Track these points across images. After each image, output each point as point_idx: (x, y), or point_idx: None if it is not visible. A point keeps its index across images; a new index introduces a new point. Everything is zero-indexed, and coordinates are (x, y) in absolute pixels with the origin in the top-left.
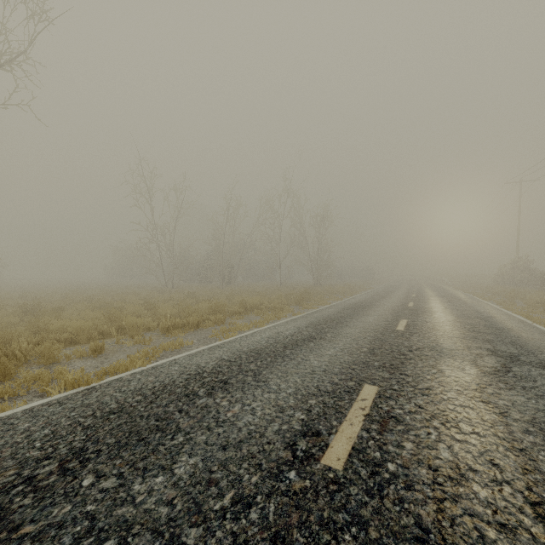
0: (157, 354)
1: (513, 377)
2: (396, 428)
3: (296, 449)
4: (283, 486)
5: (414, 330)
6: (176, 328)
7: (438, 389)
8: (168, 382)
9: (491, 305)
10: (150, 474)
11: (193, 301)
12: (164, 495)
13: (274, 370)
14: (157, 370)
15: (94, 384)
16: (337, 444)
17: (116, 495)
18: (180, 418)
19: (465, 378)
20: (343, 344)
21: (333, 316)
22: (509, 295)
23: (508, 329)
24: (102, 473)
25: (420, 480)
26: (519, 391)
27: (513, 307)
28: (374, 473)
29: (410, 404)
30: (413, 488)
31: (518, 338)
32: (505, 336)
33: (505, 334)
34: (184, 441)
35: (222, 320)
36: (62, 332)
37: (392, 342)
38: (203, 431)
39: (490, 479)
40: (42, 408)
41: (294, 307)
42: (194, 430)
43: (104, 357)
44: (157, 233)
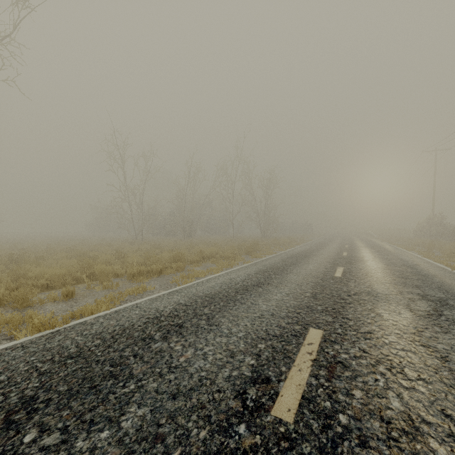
0: (122, 298)
1: (446, 321)
2: (343, 374)
3: (246, 398)
4: (232, 443)
5: (350, 277)
6: (141, 274)
7: (379, 333)
8: (127, 326)
9: (414, 254)
10: (95, 428)
11: (158, 251)
12: (107, 454)
13: (226, 313)
14: (119, 314)
15: (60, 327)
16: (287, 393)
17: (56, 454)
18: (134, 363)
19: (402, 322)
20: (288, 289)
21: (278, 264)
22: (428, 246)
23: (433, 276)
24: (47, 427)
25: (374, 435)
26: (454, 334)
27: (432, 256)
28: (326, 426)
29: (355, 349)
30: (368, 445)
31: (442, 283)
32: (431, 282)
33: (430, 280)
34: (135, 389)
35: (182, 268)
36: (40, 278)
37: (332, 288)
38: (154, 377)
39: (446, 434)
40: (5, 352)
41: (244, 256)
42: (146, 376)
43: (74, 301)
44: (128, 194)
